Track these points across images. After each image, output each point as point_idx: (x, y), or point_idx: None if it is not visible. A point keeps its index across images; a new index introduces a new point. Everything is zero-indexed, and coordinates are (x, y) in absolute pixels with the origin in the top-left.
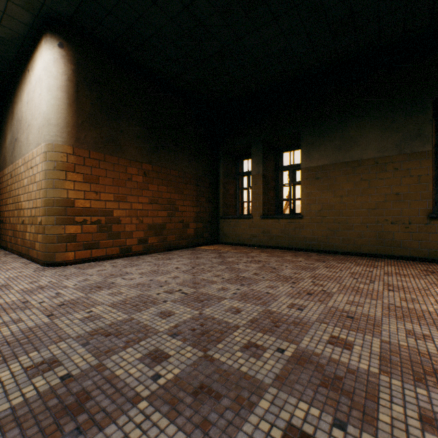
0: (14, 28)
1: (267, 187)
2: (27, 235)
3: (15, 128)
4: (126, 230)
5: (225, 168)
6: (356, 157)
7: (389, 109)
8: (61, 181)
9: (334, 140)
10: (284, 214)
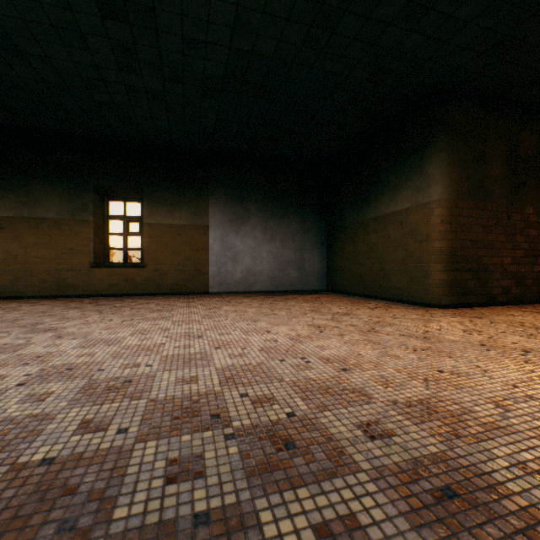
0: None
1: None
2: None
3: None
4: None
5: None
6: (41, 215)
7: (67, 184)
8: None
9: (20, 196)
10: None
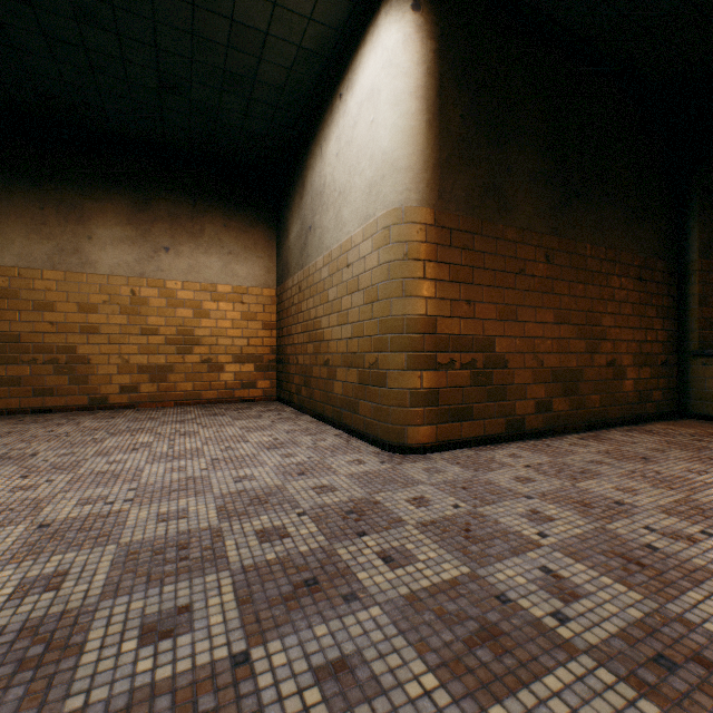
0: (328, 19)
1: None
2: (335, 386)
3: (307, 210)
4: (514, 383)
5: (704, 233)
6: None
7: None
8: (416, 280)
9: None
10: None
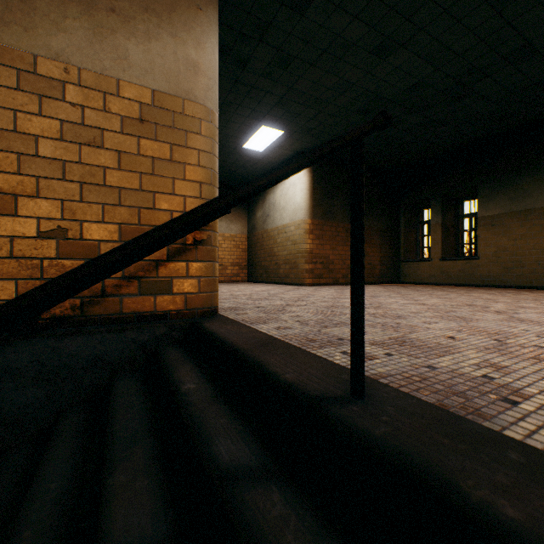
0: (280, 158)
1: (445, 234)
2: (280, 271)
3: (267, 208)
4: (336, 268)
5: (405, 219)
6: (529, 207)
7: None
8: (307, 239)
9: (508, 193)
10: (464, 257)
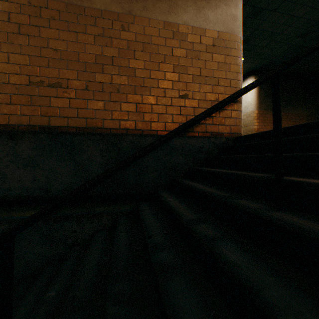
0: None
1: None
2: None
3: None
4: None
5: None
6: None
7: None
8: (255, 122)
9: None
10: None
